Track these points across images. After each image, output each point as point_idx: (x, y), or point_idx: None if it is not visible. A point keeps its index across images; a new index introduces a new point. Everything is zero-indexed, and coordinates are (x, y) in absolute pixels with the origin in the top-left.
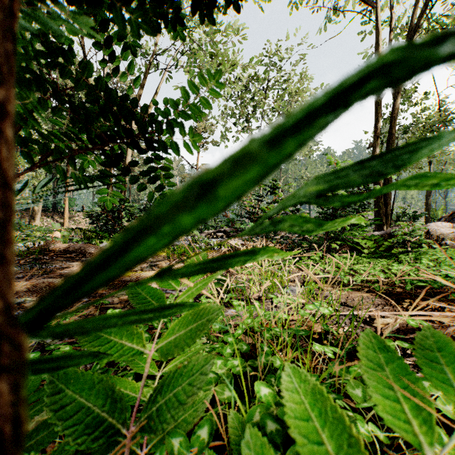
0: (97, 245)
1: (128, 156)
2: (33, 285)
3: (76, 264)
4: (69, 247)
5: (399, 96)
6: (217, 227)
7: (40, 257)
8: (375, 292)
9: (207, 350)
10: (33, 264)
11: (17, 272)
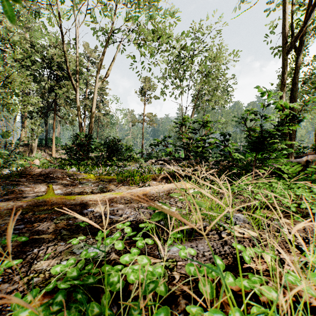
0: (67, 170)
1: (93, 105)
2: None
3: (41, 185)
4: (42, 171)
5: (301, 53)
6: (158, 157)
7: (15, 179)
8: None
9: None
10: (7, 185)
11: None
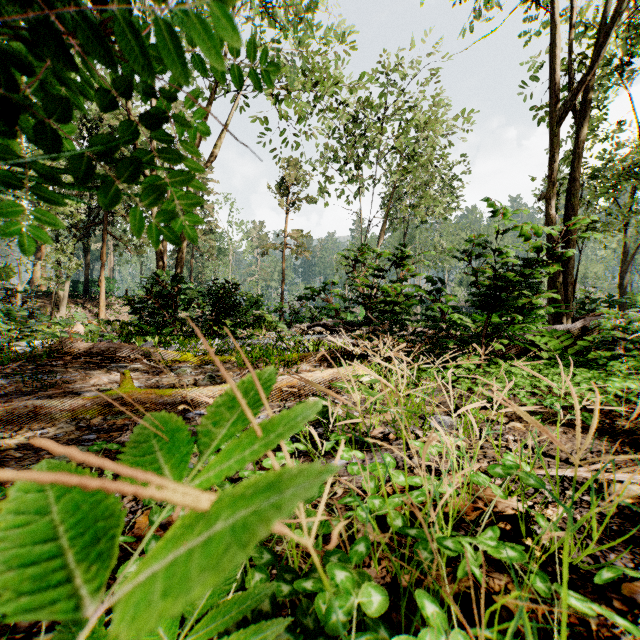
0: (138, 345)
1: None
2: (13, 410)
3: (98, 373)
4: (93, 348)
5: (585, 122)
6: (313, 320)
7: (46, 363)
8: (584, 427)
9: (285, 593)
10: (34, 373)
11: (1, 387)
